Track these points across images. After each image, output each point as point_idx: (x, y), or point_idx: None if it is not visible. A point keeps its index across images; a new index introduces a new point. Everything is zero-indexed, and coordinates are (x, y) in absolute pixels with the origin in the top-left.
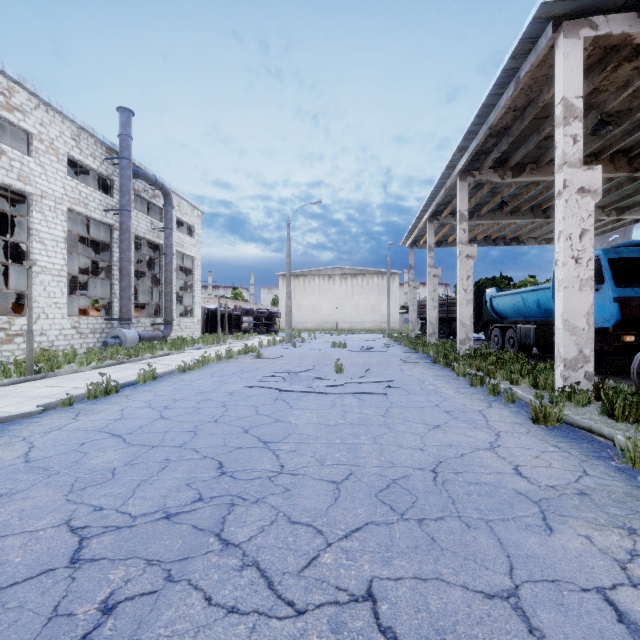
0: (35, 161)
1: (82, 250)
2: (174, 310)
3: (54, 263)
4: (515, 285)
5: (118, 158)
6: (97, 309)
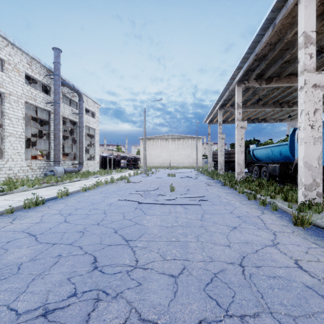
0: (6, 75)
1: (36, 125)
2: (84, 156)
3: (17, 131)
4: (261, 144)
5: (53, 75)
6: (43, 156)
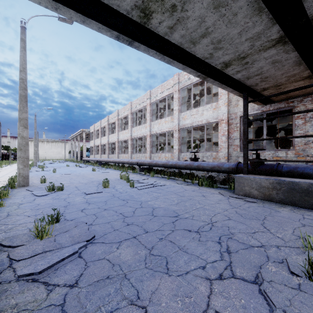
0: None
1: None
2: None
3: None
4: None
5: None
6: None
